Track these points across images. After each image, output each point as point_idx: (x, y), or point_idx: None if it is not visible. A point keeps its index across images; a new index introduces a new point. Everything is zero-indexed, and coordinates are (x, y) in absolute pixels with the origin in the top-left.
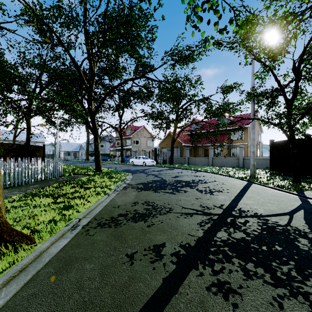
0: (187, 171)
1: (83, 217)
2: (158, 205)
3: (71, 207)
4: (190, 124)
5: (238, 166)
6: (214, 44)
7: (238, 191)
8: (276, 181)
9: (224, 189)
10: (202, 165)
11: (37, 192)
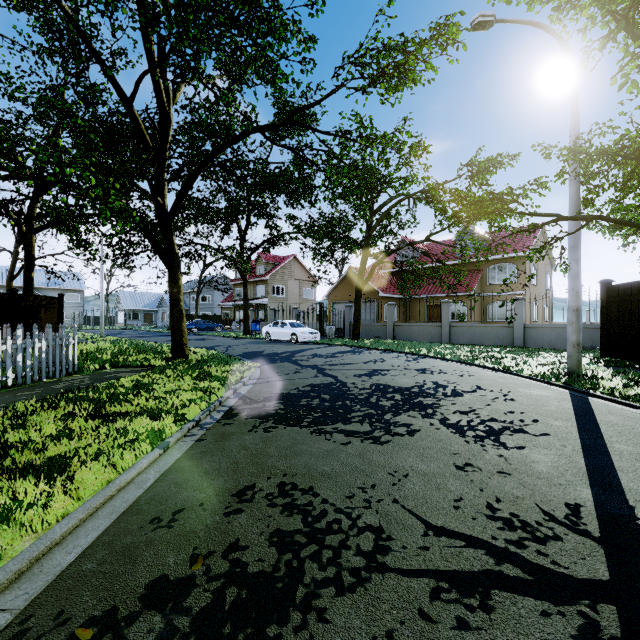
0: (397, 358)
1: None
2: (327, 509)
3: None
4: (400, 247)
5: (512, 345)
6: (472, 29)
7: (575, 430)
8: None
9: (524, 419)
10: (426, 341)
11: None
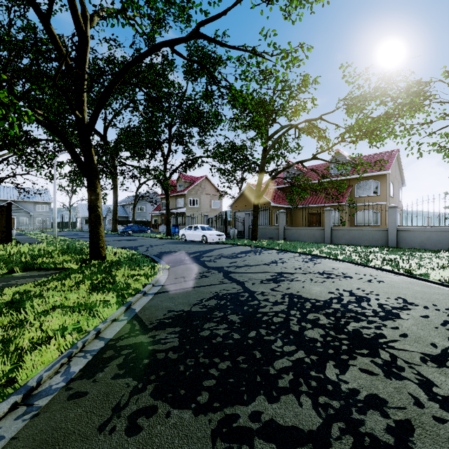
0: (294, 258)
1: None
2: None
3: None
4: (291, 165)
5: (386, 245)
6: None
7: None
8: None
9: None
10: (311, 242)
11: None
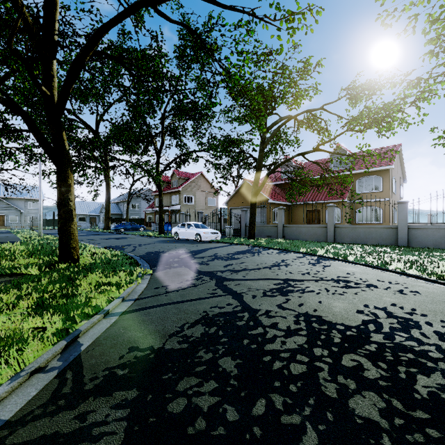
0: (298, 260)
1: None
2: None
3: None
4: (291, 157)
5: (395, 244)
6: None
7: None
8: None
9: None
10: (312, 240)
11: None
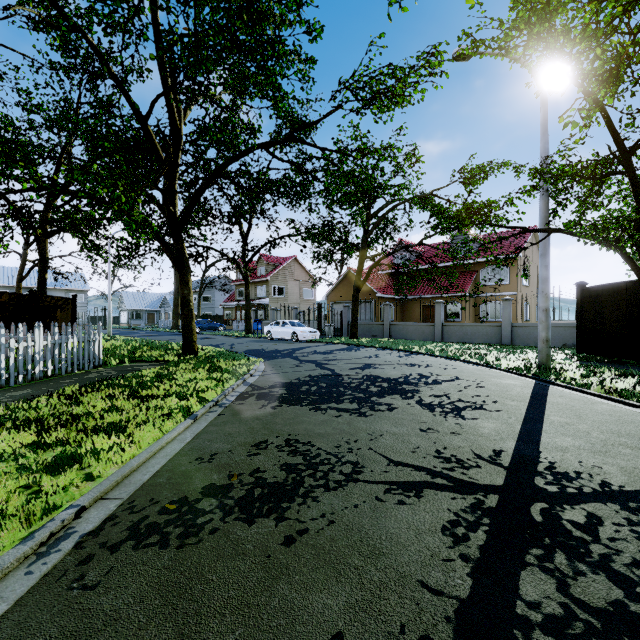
0: (390, 354)
1: (95, 500)
2: (320, 453)
3: (76, 461)
4: (395, 251)
5: (500, 343)
6: (453, 60)
7: (524, 408)
8: (604, 379)
9: (486, 401)
10: (420, 340)
11: (8, 413)
